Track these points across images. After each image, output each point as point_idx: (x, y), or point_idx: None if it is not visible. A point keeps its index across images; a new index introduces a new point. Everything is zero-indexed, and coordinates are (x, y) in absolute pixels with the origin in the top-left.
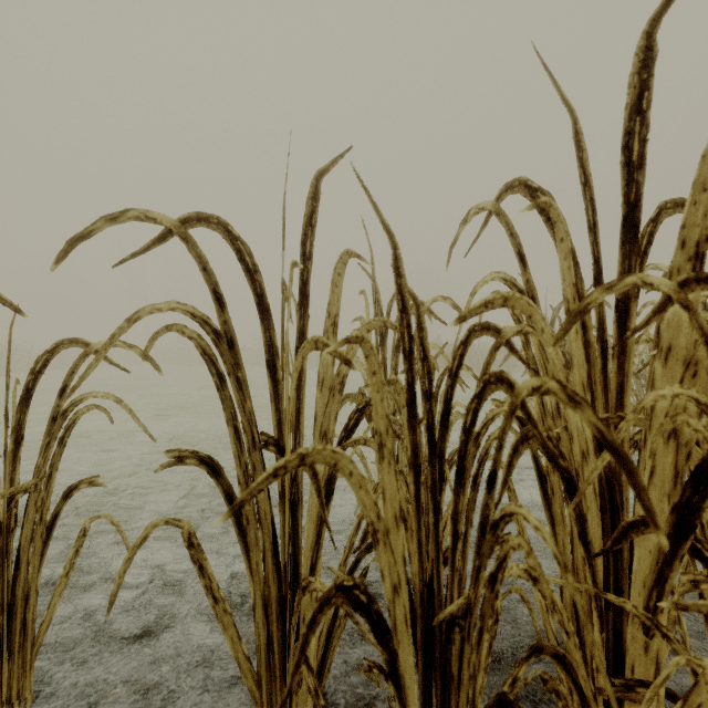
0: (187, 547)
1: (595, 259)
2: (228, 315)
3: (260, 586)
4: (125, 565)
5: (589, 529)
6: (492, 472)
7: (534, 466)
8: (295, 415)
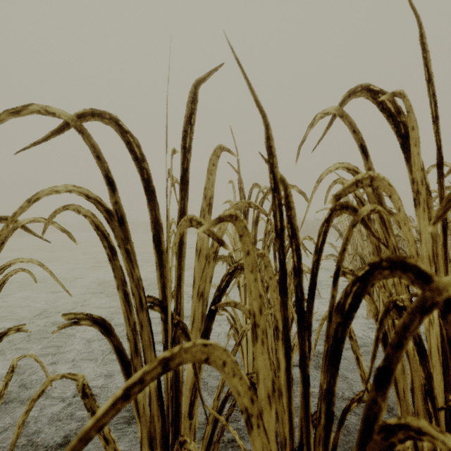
0: (81, 397)
1: (438, 147)
2: (118, 197)
3: (146, 426)
4: (24, 417)
5: (434, 385)
6: (384, 369)
7: (376, 322)
8: (177, 280)
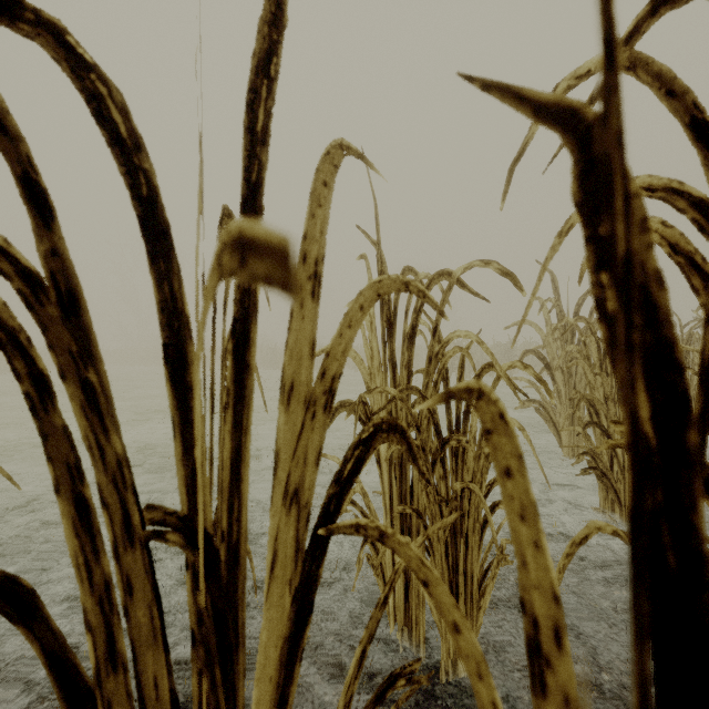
0: None
1: None
2: (62, 238)
3: None
4: None
5: None
6: None
7: None
8: (231, 460)
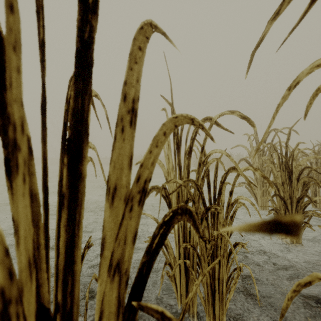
0: None
1: None
2: None
3: None
4: None
5: None
6: None
7: None
8: (65, 247)
